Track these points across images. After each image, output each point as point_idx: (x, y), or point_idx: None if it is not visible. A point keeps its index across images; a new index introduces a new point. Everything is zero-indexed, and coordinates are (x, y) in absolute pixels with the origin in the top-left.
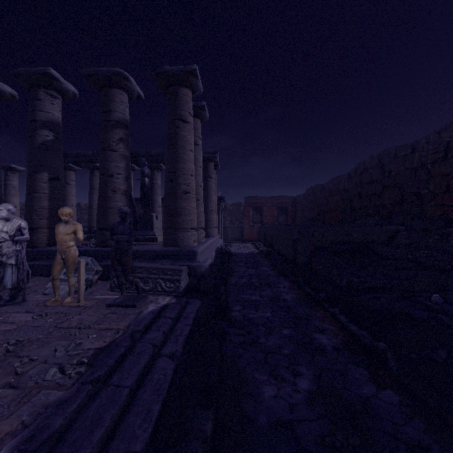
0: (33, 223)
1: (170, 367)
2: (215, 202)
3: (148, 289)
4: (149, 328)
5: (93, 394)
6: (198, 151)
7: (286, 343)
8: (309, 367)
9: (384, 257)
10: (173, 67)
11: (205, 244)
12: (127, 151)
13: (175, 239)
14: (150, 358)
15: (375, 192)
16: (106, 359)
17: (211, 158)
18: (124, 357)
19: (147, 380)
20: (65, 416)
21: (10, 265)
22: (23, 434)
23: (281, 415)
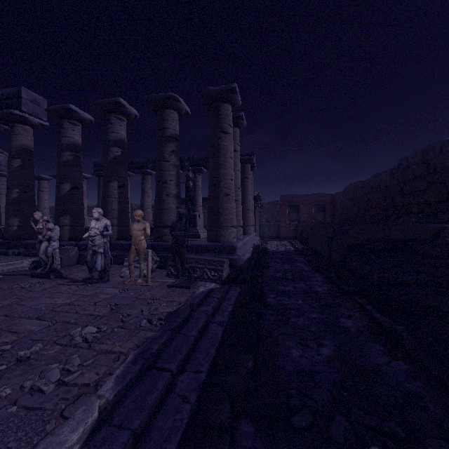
0: None
1: (219, 330)
2: (252, 202)
3: (197, 277)
4: (202, 304)
5: (172, 337)
6: (237, 157)
7: (314, 323)
8: (332, 341)
9: (424, 255)
10: (215, 87)
11: (243, 240)
12: (178, 161)
13: (218, 235)
14: (205, 322)
15: (419, 188)
16: (176, 319)
17: (248, 160)
18: (187, 319)
19: (204, 335)
20: (159, 344)
21: (100, 253)
22: (138, 349)
23: (304, 367)
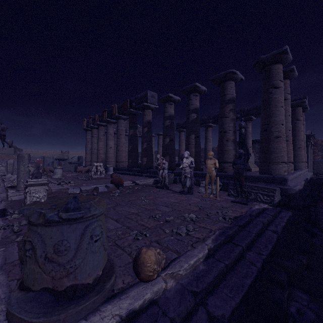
0: None
1: (274, 235)
2: (303, 140)
3: (251, 199)
4: (258, 216)
5: (239, 230)
6: (287, 104)
7: None
8: None
9: None
10: (267, 55)
11: (294, 174)
12: (234, 116)
13: (269, 169)
14: (262, 227)
15: None
16: (241, 220)
17: (299, 103)
18: (248, 223)
19: (262, 236)
20: (232, 231)
21: (188, 177)
22: (220, 230)
23: None
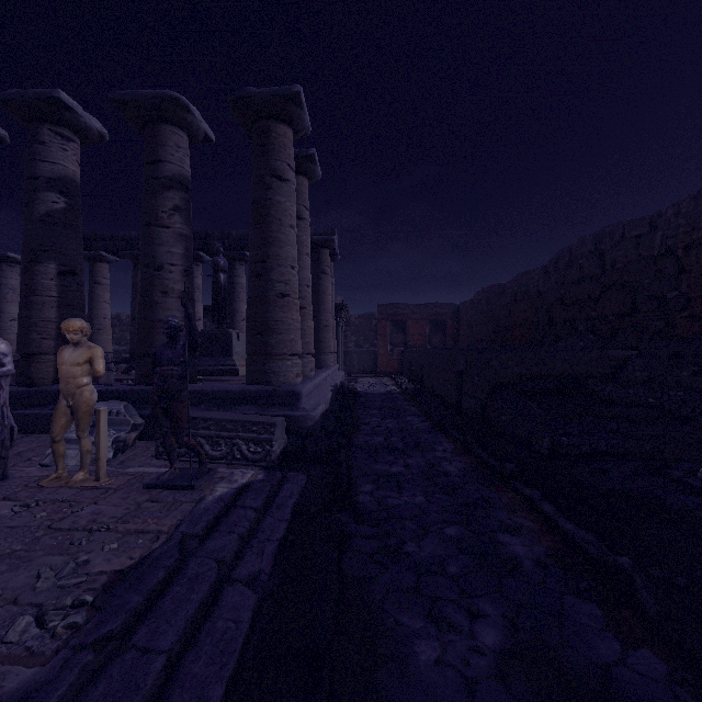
0: (31, 345)
1: (247, 605)
2: (332, 313)
3: (220, 456)
4: (215, 529)
5: (96, 670)
6: (304, 230)
7: (452, 554)
8: (496, 601)
9: (607, 401)
10: (261, 89)
11: (315, 380)
12: (187, 228)
13: (266, 372)
14: (211, 588)
15: (589, 295)
16: (128, 595)
17: (326, 242)
18: (163, 588)
19: (204, 633)
20: None
21: None
22: None
23: None
